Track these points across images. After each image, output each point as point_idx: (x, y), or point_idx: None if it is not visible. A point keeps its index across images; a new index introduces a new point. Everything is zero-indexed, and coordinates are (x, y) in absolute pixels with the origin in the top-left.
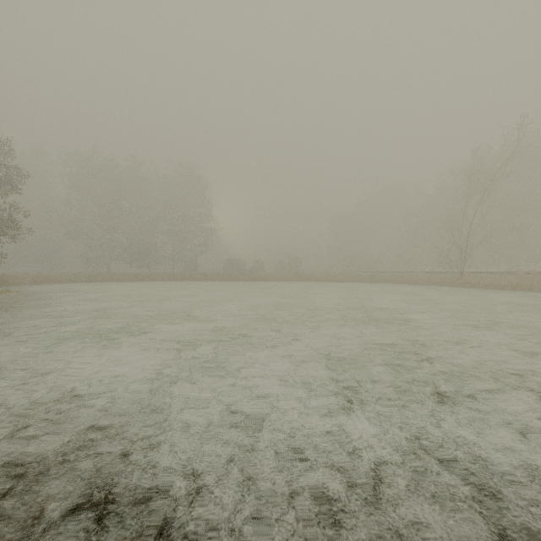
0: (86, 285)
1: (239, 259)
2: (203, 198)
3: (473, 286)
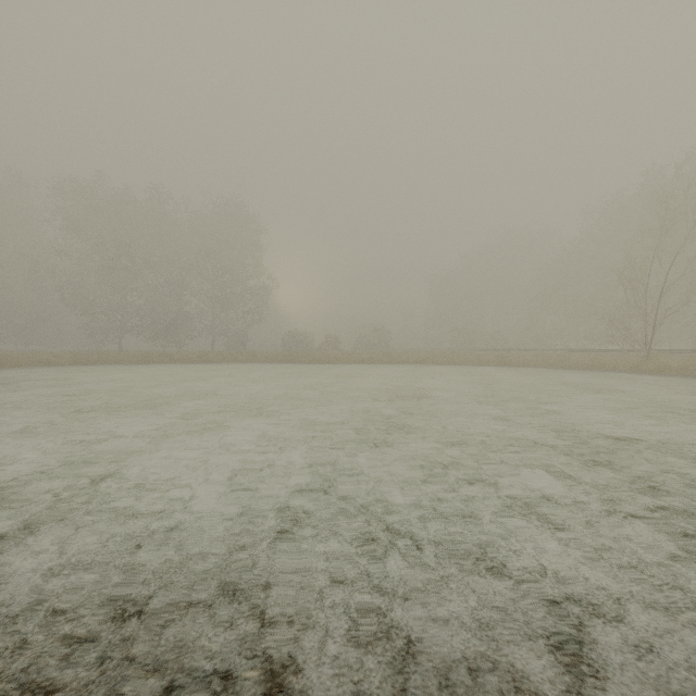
0: (60, 370)
1: (305, 333)
2: (253, 246)
3: (677, 374)
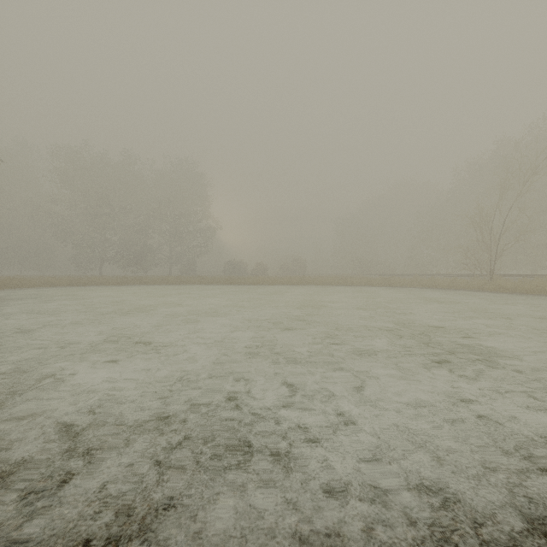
0: (64, 289)
1: (240, 262)
2: (201, 196)
3: (509, 292)
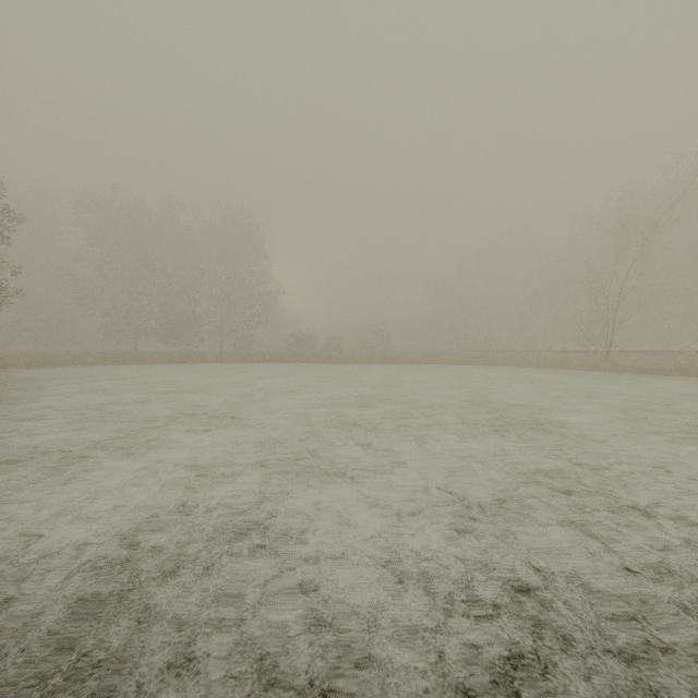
0: (100, 368)
1: (308, 335)
2: (260, 253)
3: (626, 371)
